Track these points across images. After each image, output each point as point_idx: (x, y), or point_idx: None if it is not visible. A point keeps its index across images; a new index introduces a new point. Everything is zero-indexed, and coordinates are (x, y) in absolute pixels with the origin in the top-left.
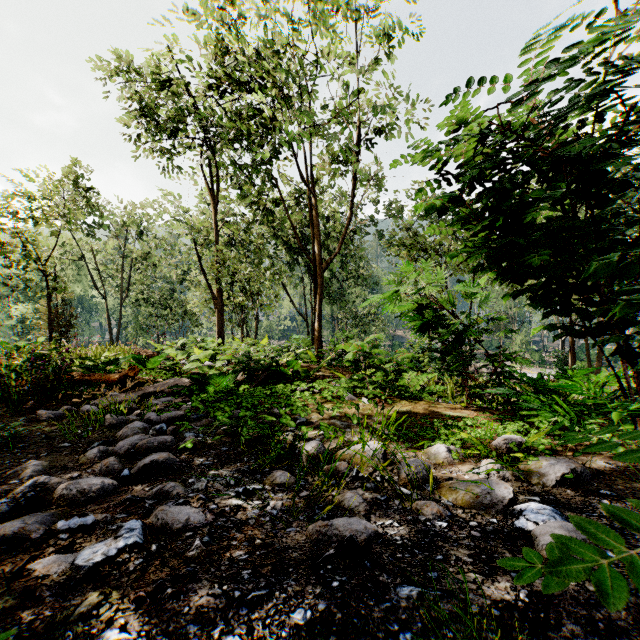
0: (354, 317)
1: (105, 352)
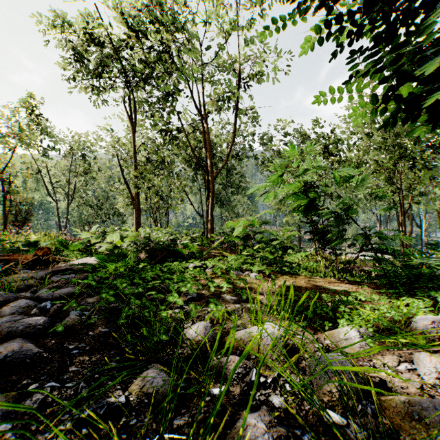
0: (237, 216)
1: (32, 237)
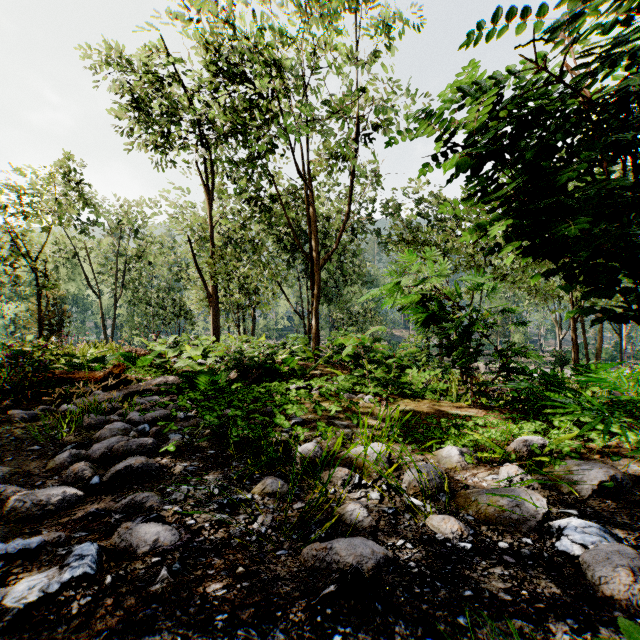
0: (352, 316)
1: (92, 349)
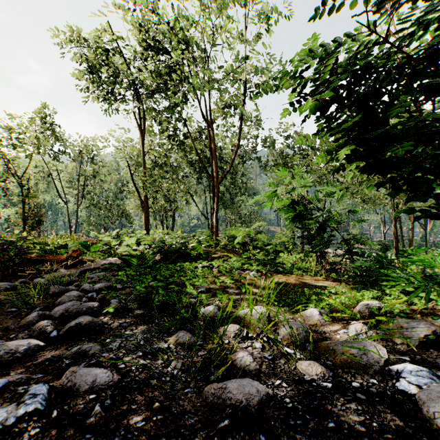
0: (241, 217)
1: (59, 239)
